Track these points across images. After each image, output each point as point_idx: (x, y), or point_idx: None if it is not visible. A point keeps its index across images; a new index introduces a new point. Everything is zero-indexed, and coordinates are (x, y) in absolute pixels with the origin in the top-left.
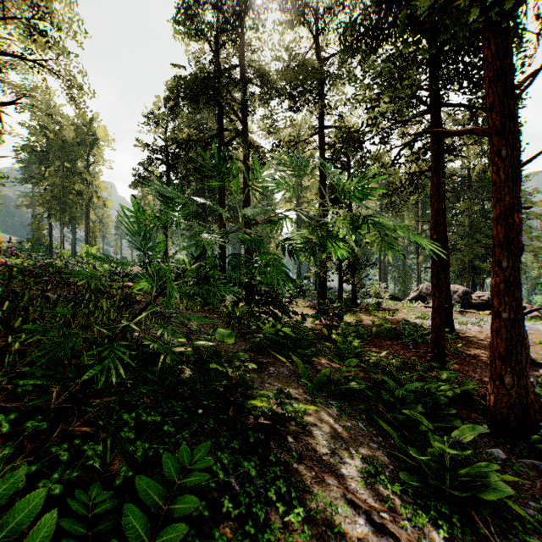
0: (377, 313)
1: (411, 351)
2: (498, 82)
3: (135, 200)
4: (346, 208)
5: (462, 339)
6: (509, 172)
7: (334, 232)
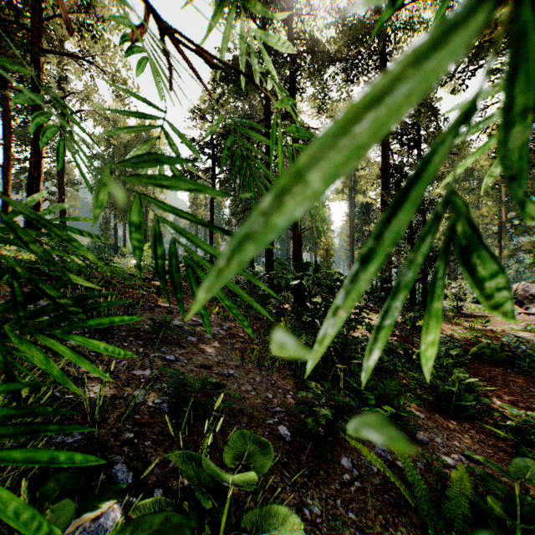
0: (460, 321)
1: None
2: None
3: None
4: None
5: None
6: None
7: None
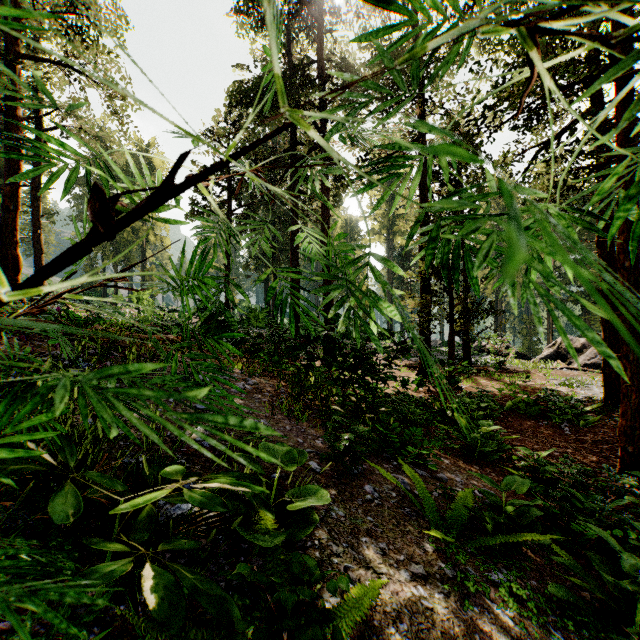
0: (501, 377)
1: (570, 438)
2: None
3: None
4: None
5: None
6: None
7: None
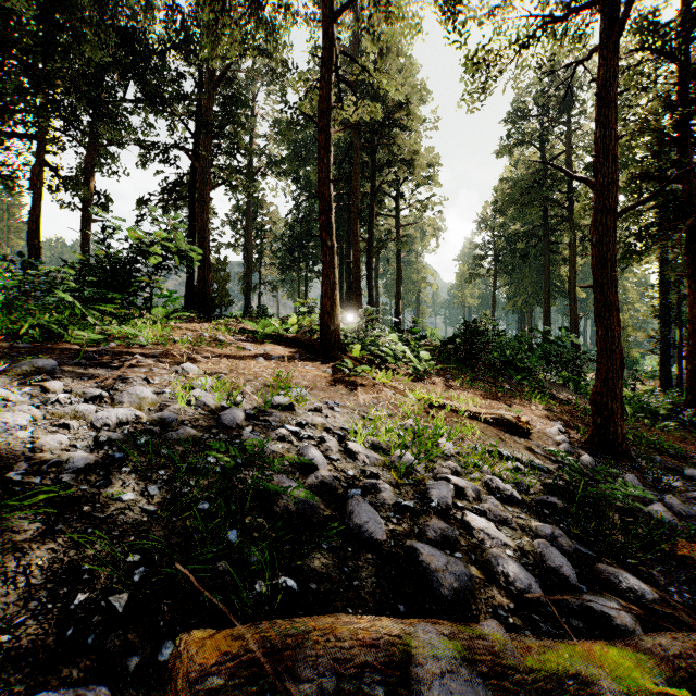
0: None
1: None
2: (688, 253)
3: (516, 335)
4: None
5: None
6: (693, 298)
7: (559, 338)
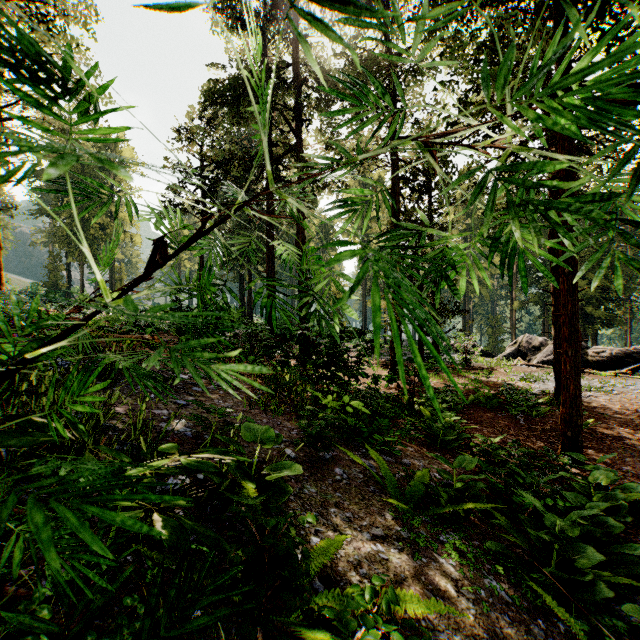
0: (466, 374)
1: (523, 428)
2: None
3: None
4: (428, 239)
5: (589, 410)
6: None
7: None
